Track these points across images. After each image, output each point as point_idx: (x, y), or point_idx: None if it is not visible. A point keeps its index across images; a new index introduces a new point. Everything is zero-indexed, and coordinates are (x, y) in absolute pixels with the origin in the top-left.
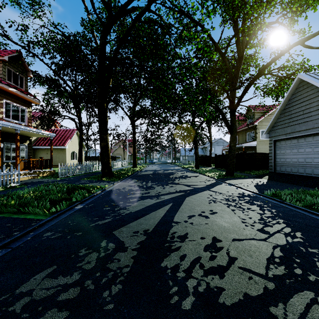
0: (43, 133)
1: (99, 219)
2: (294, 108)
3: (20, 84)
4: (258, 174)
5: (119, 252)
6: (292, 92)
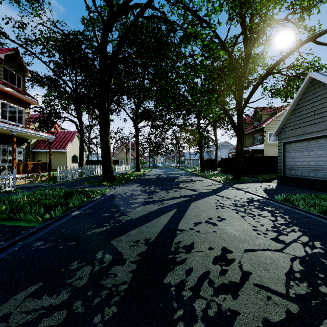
0: (41, 135)
1: (97, 226)
2: (304, 108)
3: (17, 84)
4: (266, 178)
5: (116, 266)
6: (303, 92)
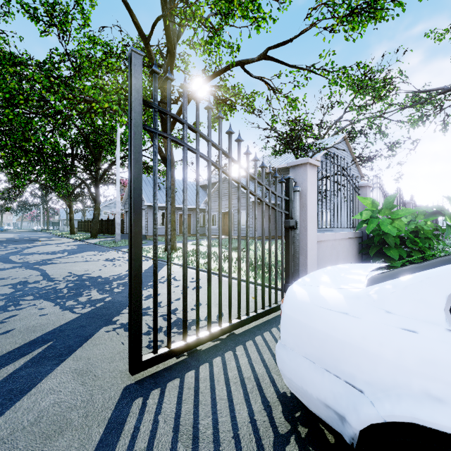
0: None
1: None
2: None
3: None
4: None
5: None
6: None
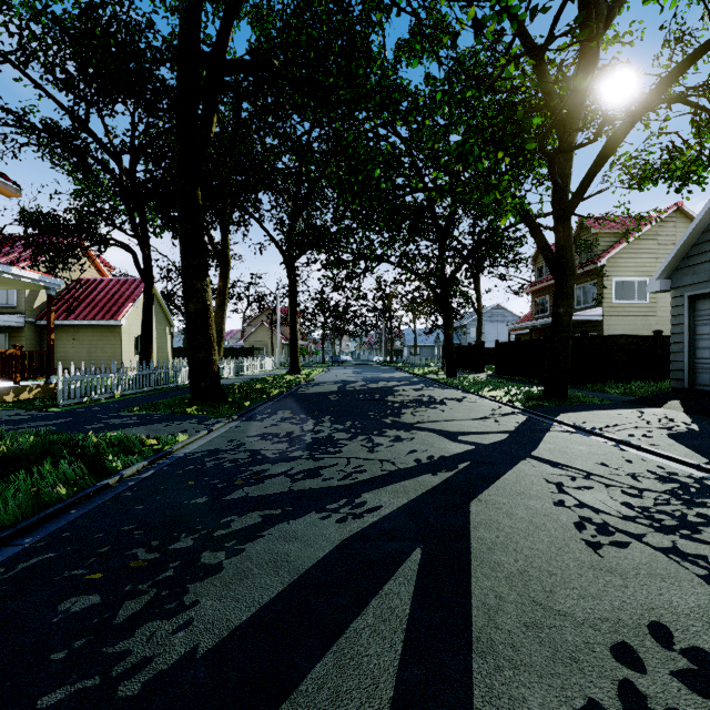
0: (19, 275)
1: None
2: None
3: None
4: (631, 393)
5: None
6: None
